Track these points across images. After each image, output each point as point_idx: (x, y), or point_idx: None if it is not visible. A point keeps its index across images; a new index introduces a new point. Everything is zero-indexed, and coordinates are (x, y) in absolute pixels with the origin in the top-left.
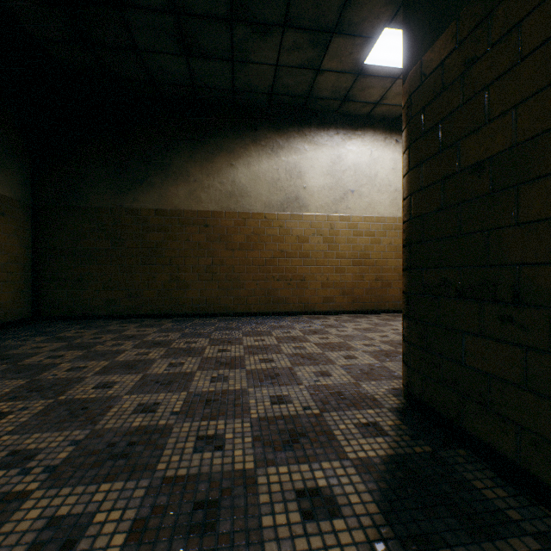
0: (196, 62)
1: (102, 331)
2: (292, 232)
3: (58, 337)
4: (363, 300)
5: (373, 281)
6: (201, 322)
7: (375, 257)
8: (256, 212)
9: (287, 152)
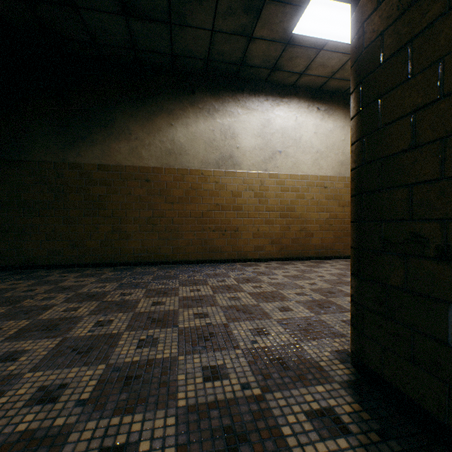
0: (135, 23)
1: (39, 282)
2: (226, 187)
3: None
4: (289, 248)
5: (298, 232)
6: (141, 270)
7: (300, 211)
8: (194, 168)
9: (222, 115)
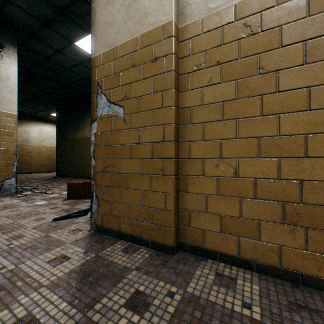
0: None
1: None
2: (26, 149)
3: None
4: (50, 168)
5: (53, 163)
6: None
7: (54, 157)
8: None
9: (25, 126)
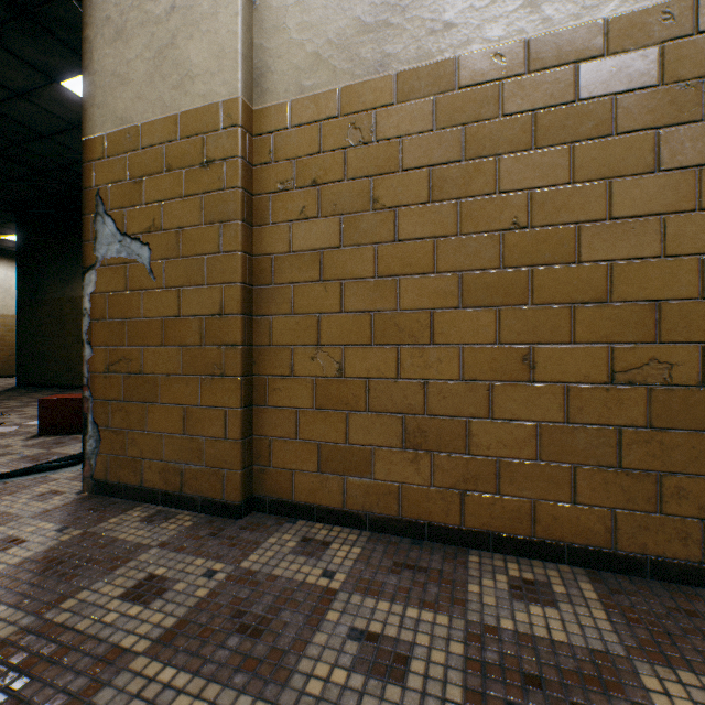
0: None
1: None
2: None
3: None
4: (1, 369)
5: (9, 357)
6: None
7: (11, 341)
8: None
9: None
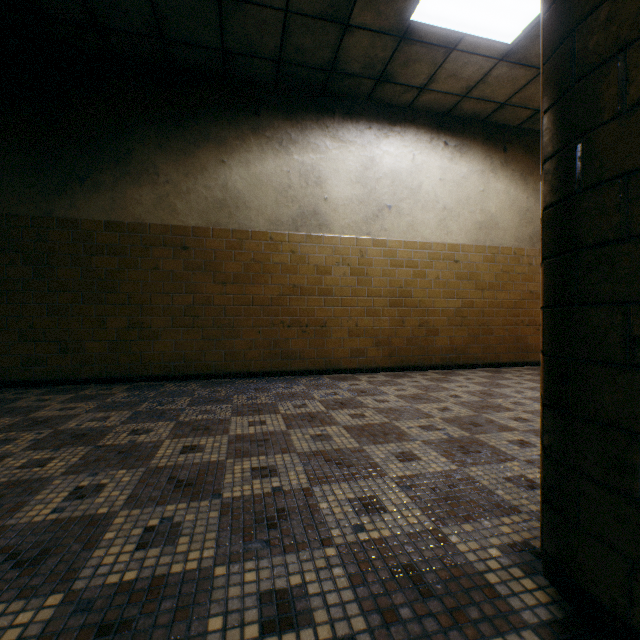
0: None
1: None
2: (308, 259)
3: None
4: (404, 352)
5: (416, 328)
6: (173, 389)
7: (419, 296)
8: (259, 230)
9: (302, 149)
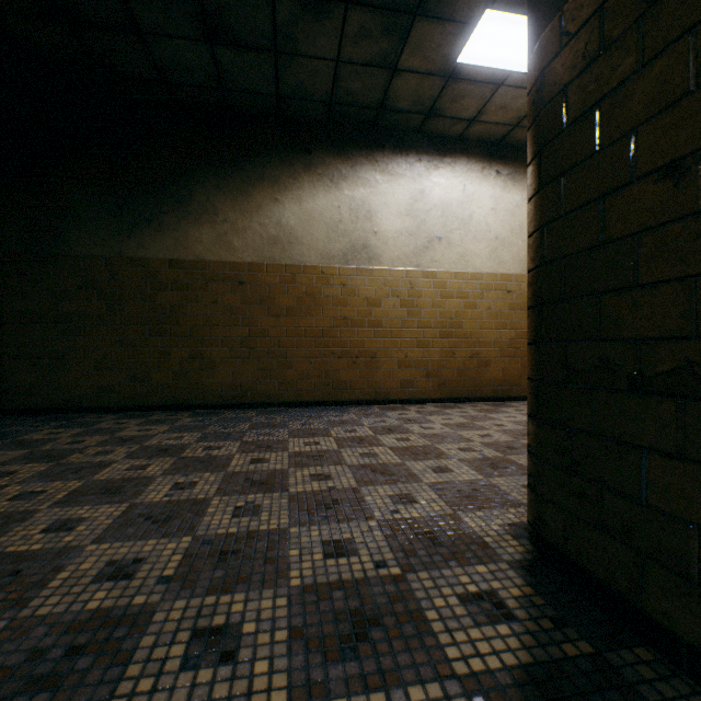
0: (225, 53)
1: (88, 431)
2: (358, 292)
3: (18, 442)
4: (454, 383)
5: (466, 359)
6: (232, 416)
7: (470, 327)
8: (310, 264)
9: (353, 184)
